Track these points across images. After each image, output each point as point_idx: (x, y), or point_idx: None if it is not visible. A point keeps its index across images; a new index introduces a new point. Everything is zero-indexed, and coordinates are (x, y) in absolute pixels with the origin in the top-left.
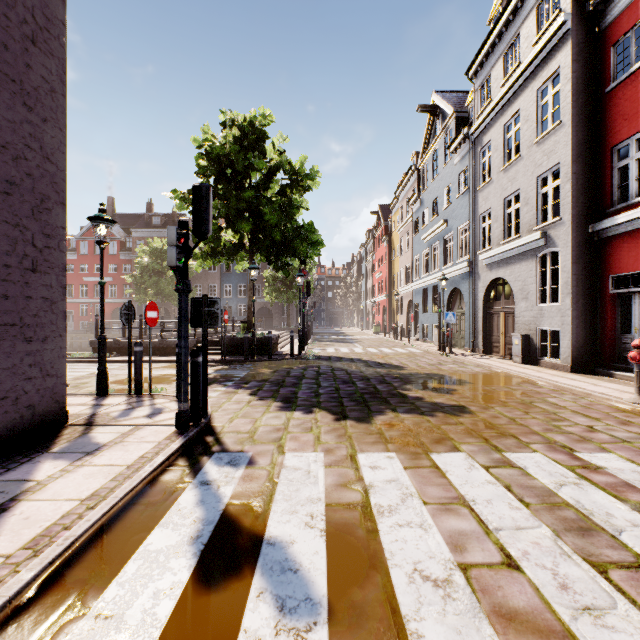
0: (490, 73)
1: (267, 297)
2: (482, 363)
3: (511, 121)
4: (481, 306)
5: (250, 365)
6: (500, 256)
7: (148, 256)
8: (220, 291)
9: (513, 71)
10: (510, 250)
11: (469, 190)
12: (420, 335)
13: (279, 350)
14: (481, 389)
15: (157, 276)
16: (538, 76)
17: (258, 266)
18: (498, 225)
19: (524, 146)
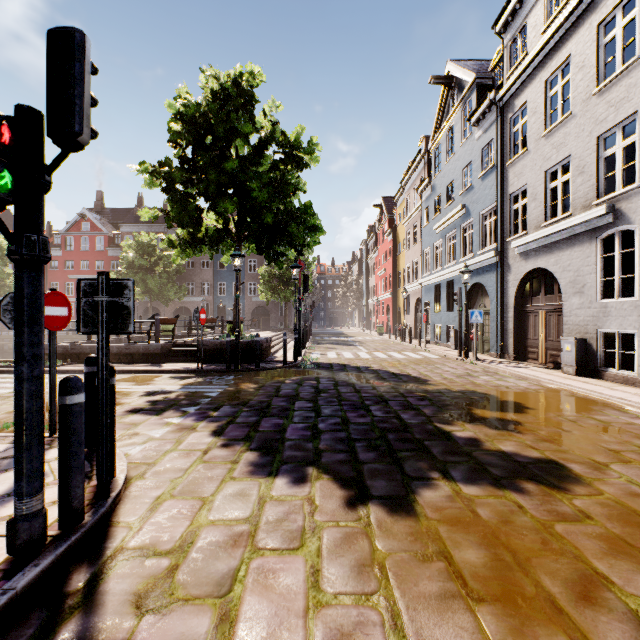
0: (525, 21)
1: (262, 295)
2: (525, 375)
3: (556, 73)
4: (512, 303)
5: (231, 377)
6: (541, 241)
7: (133, 251)
8: (214, 289)
9: (560, 9)
10: (556, 233)
11: (496, 166)
12: (431, 337)
13: (271, 355)
14: (555, 421)
15: (144, 273)
16: (600, 6)
17: (254, 263)
18: (537, 204)
19: (577, 100)
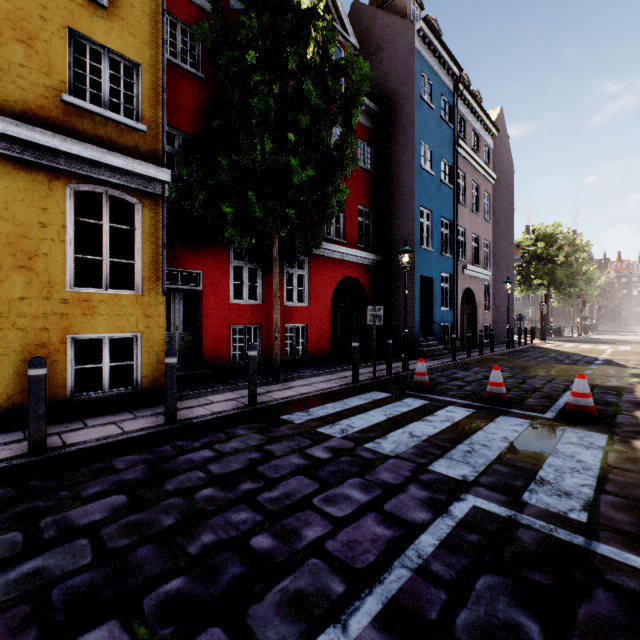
0: None
1: (554, 303)
2: None
3: None
4: None
5: (550, 338)
6: None
7: None
8: None
9: None
10: None
11: None
12: None
13: (564, 335)
14: None
15: None
16: None
17: None
18: None
19: None
